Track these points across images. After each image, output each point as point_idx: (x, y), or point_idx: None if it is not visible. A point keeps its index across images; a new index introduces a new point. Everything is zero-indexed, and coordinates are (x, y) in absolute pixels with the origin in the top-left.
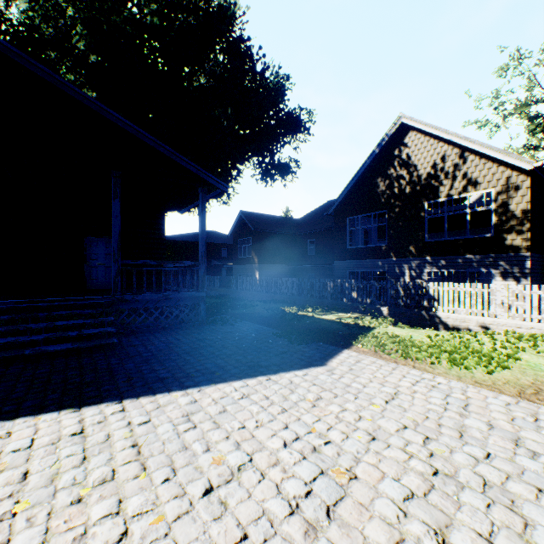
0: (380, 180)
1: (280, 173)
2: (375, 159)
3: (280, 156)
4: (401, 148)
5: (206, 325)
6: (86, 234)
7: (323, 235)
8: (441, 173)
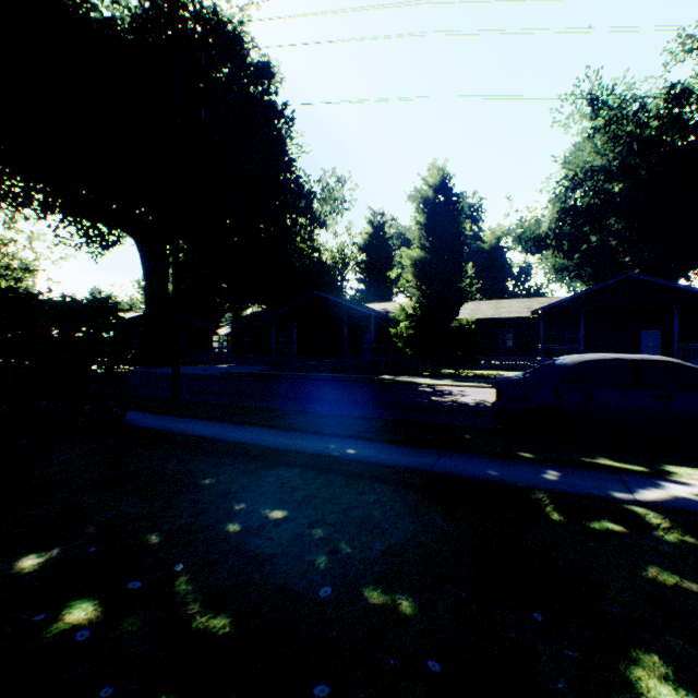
0: None
1: None
2: None
3: None
4: None
5: None
6: (641, 329)
7: None
8: None
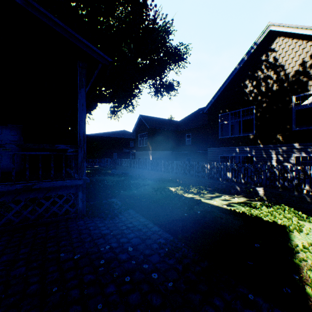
0: (248, 82)
1: (166, 90)
2: (243, 66)
3: (166, 79)
4: (268, 53)
5: (85, 217)
6: None
7: (197, 131)
8: (310, 69)
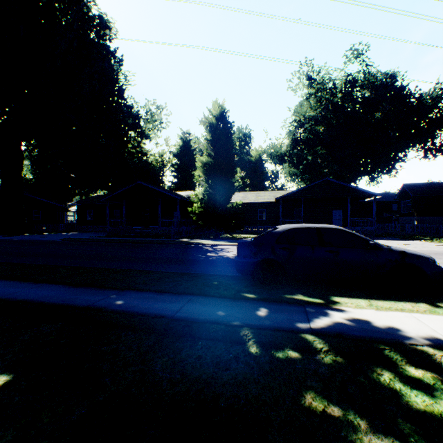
0: None
1: (439, 152)
2: None
3: (440, 139)
4: None
5: (375, 237)
6: (332, 210)
7: None
8: None
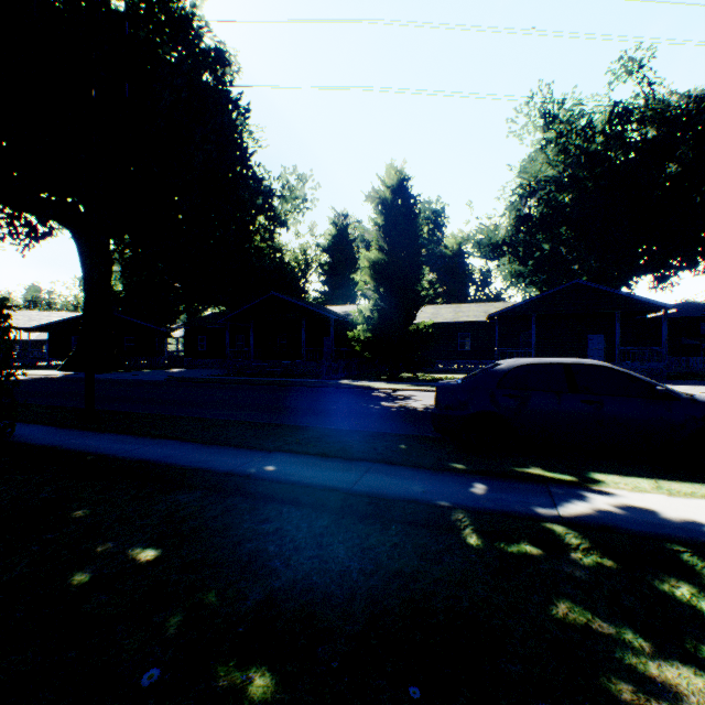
0: None
1: None
2: None
3: None
4: None
5: (666, 380)
6: (587, 333)
7: None
8: None
